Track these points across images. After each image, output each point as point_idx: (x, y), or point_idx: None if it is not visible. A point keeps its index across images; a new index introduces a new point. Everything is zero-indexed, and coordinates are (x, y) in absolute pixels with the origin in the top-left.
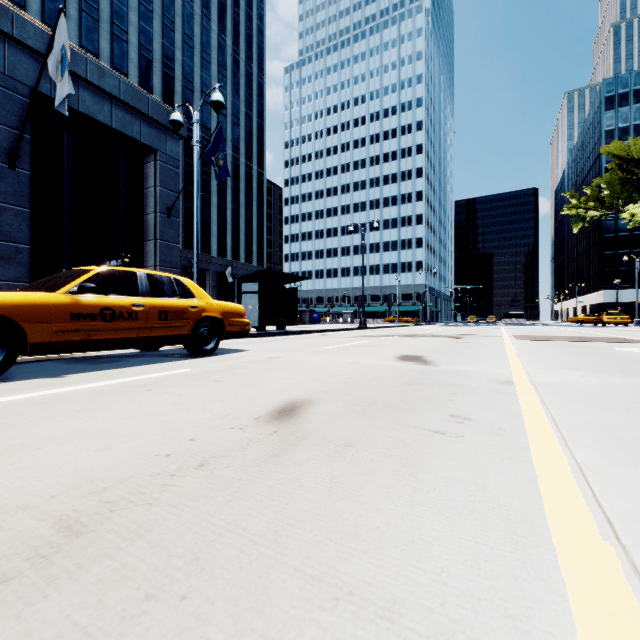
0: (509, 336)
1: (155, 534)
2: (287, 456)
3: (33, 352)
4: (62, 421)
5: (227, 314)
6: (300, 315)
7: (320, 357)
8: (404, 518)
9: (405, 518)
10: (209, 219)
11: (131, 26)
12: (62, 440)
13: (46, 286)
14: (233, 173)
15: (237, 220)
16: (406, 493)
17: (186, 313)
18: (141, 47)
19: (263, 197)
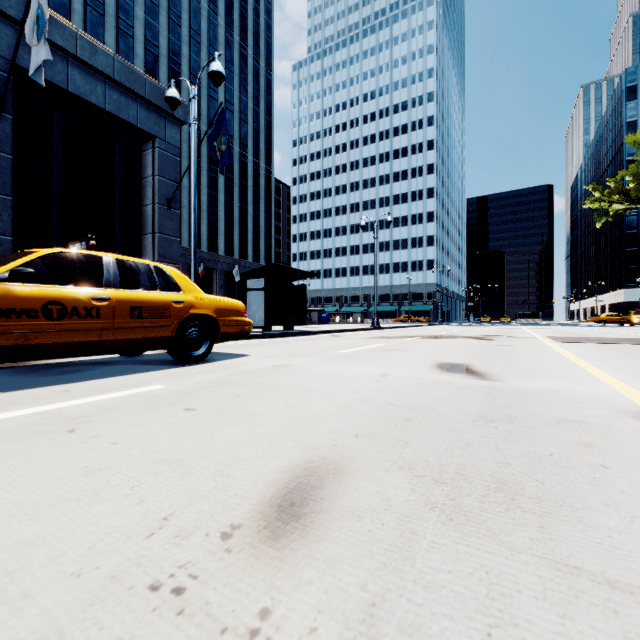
0: (544, 337)
1: None
2: None
3: None
4: None
5: (222, 311)
6: (309, 315)
7: (337, 365)
8: None
9: None
10: (216, 217)
11: (137, 21)
12: None
13: None
14: (240, 170)
15: (244, 218)
16: None
17: (168, 310)
18: (147, 42)
19: (271, 195)
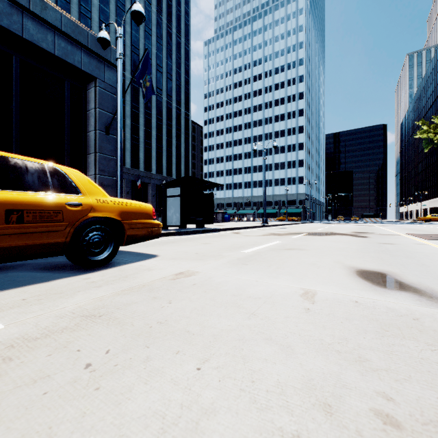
0: (406, 234)
1: None
2: None
3: None
4: None
5: (128, 214)
6: (215, 215)
7: (246, 274)
8: None
9: None
10: (150, 147)
11: (93, 7)
12: None
13: None
14: (167, 114)
15: (170, 147)
16: None
17: (61, 213)
18: (101, 22)
19: (189, 131)
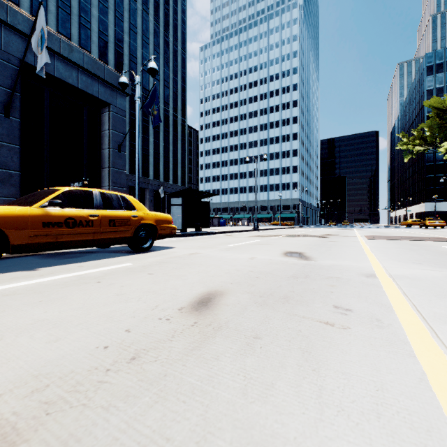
0: (361, 236)
1: (83, 446)
2: (206, 349)
3: (14, 251)
4: (26, 311)
5: (159, 221)
6: (211, 220)
7: (227, 253)
8: (317, 425)
9: (318, 425)
10: (147, 153)
11: (93, 18)
12: (21, 331)
13: (25, 202)
14: (164, 121)
15: (167, 154)
16: (313, 393)
17: (129, 221)
18: (100, 32)
19: (185, 137)
